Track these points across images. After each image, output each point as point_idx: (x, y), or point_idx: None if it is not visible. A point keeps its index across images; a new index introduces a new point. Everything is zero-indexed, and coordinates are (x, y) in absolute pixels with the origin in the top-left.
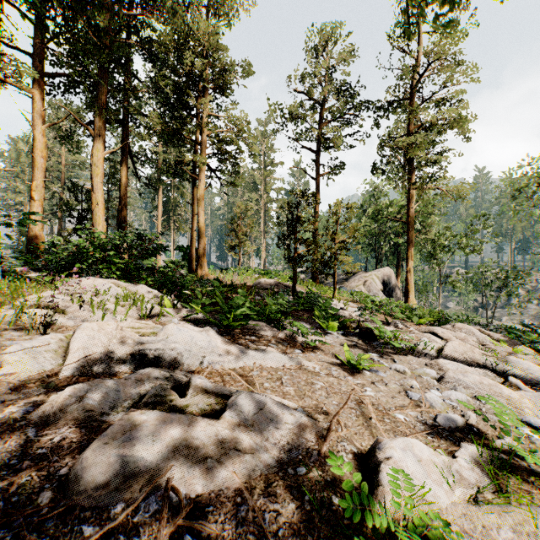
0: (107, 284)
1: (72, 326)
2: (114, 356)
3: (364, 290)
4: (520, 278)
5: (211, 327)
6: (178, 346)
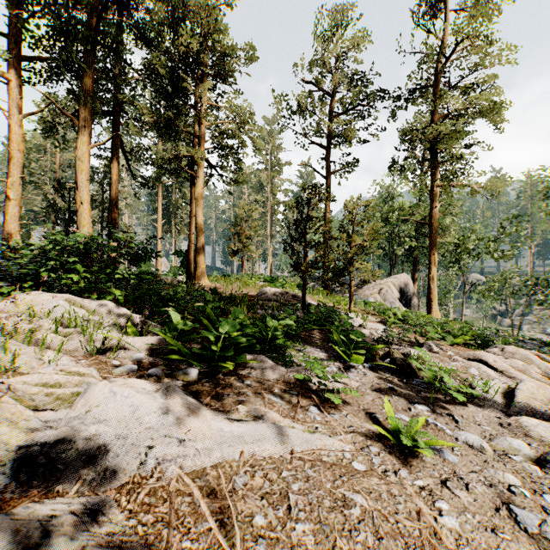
0: (55, 302)
1: None
2: None
3: (380, 299)
4: (549, 285)
5: (188, 366)
6: (103, 429)
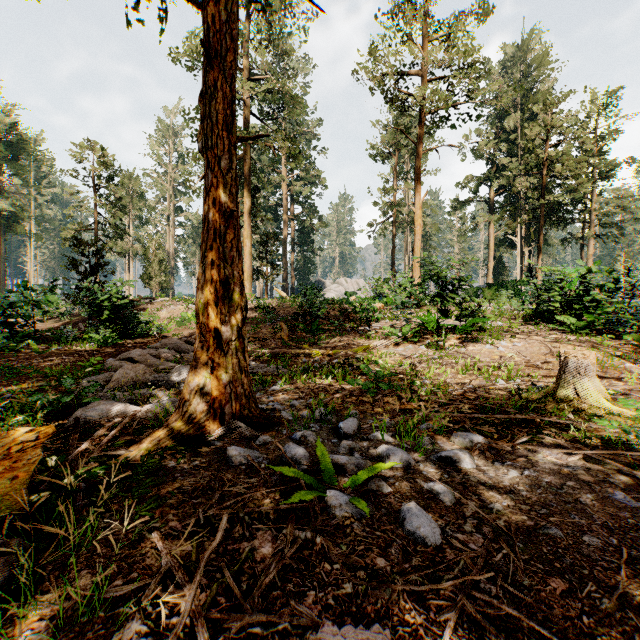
0: None
1: None
2: None
3: None
4: None
5: None
6: None
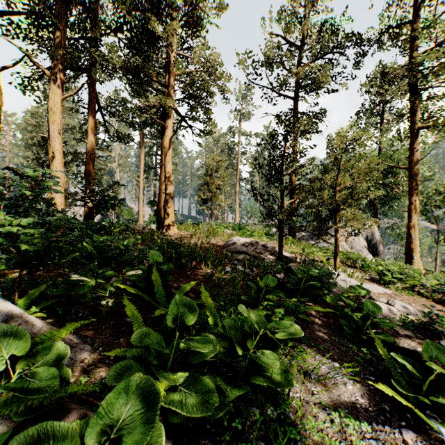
0: None
1: None
2: None
3: (347, 247)
4: None
5: None
6: None
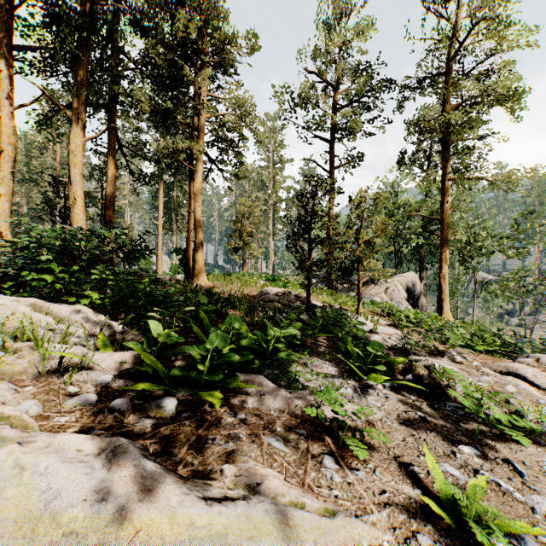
0: (14, 308)
1: None
2: None
3: (386, 298)
4: None
5: (167, 392)
6: None
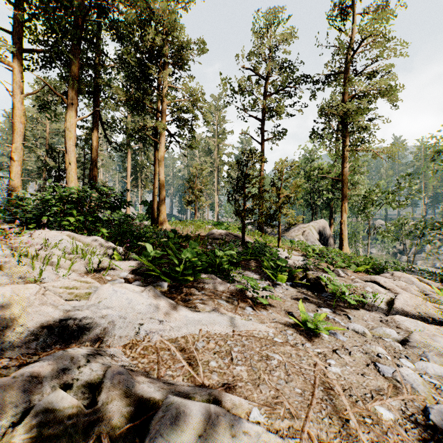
0: (60, 237)
1: (6, 283)
2: (26, 330)
3: (303, 239)
4: (436, 228)
5: (160, 281)
6: (111, 312)
